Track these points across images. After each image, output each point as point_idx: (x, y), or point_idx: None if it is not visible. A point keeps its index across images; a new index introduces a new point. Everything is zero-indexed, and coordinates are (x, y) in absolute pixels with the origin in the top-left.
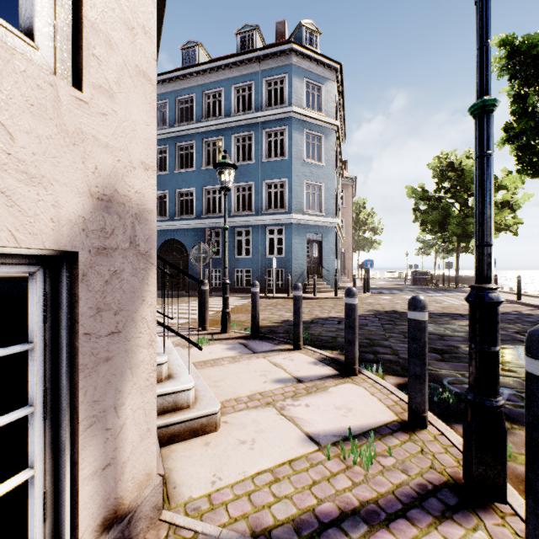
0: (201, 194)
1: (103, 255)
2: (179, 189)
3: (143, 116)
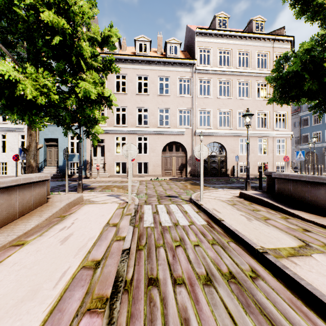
0: (324, 133)
1: (287, 162)
2: (313, 132)
3: (289, 155)
